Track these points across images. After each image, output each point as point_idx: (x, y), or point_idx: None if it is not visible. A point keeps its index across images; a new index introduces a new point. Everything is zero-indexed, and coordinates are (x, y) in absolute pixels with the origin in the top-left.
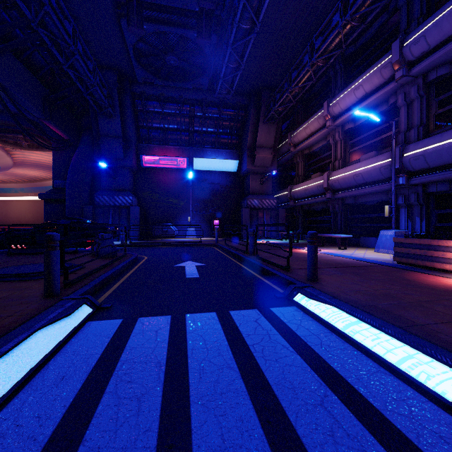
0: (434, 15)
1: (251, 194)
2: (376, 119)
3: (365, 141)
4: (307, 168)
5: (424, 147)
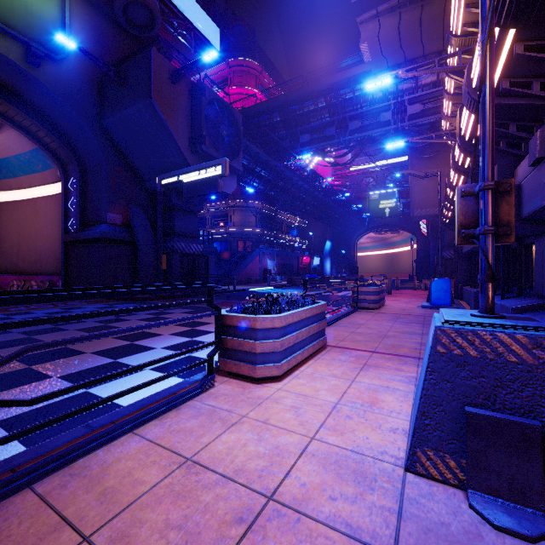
0: None
1: None
2: None
3: None
4: None
5: None
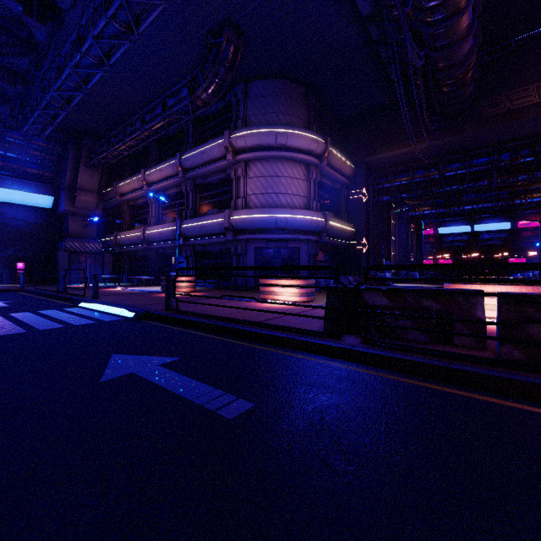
0: (193, 150)
1: (70, 236)
2: (166, 200)
3: (170, 208)
4: (133, 218)
5: (189, 224)
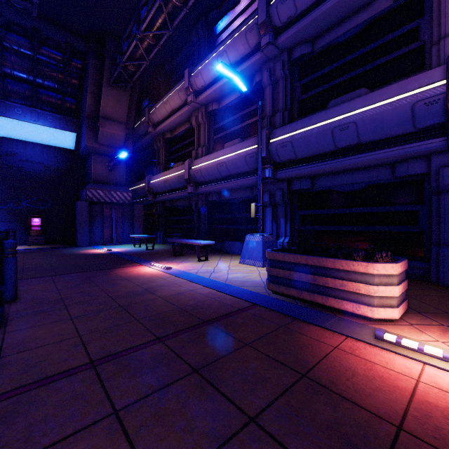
0: None
1: (93, 182)
2: (242, 86)
3: (230, 127)
4: (169, 156)
5: (291, 132)
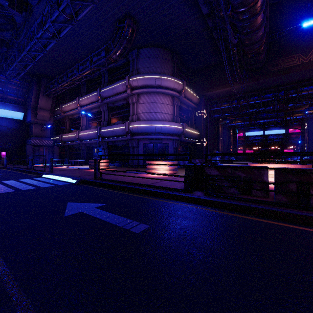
0: (107, 87)
1: (34, 136)
2: (91, 115)
3: (94, 120)
4: (71, 125)
5: (105, 130)
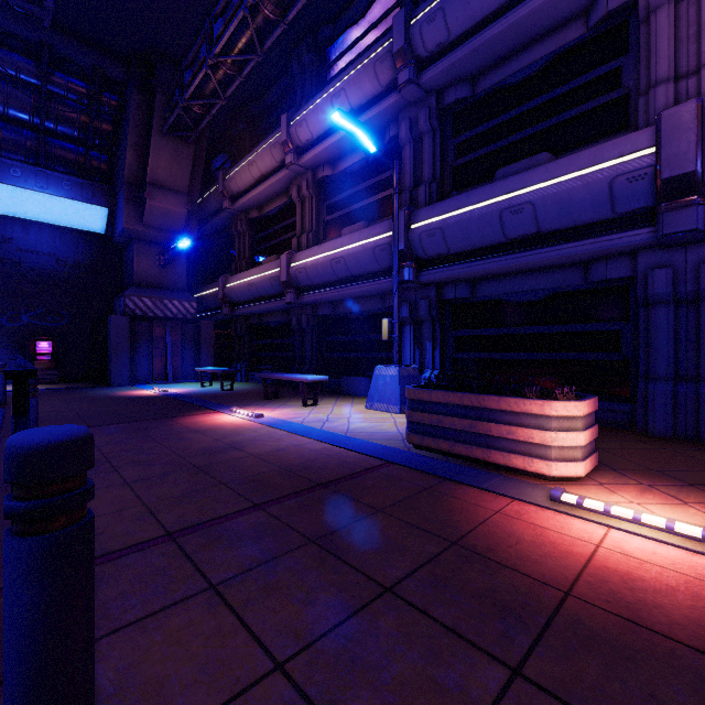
0: None
1: (135, 286)
2: (370, 145)
3: (350, 204)
4: (256, 246)
5: (442, 215)
